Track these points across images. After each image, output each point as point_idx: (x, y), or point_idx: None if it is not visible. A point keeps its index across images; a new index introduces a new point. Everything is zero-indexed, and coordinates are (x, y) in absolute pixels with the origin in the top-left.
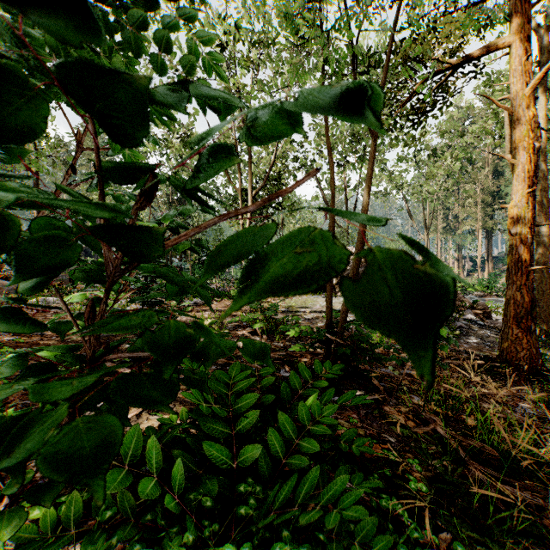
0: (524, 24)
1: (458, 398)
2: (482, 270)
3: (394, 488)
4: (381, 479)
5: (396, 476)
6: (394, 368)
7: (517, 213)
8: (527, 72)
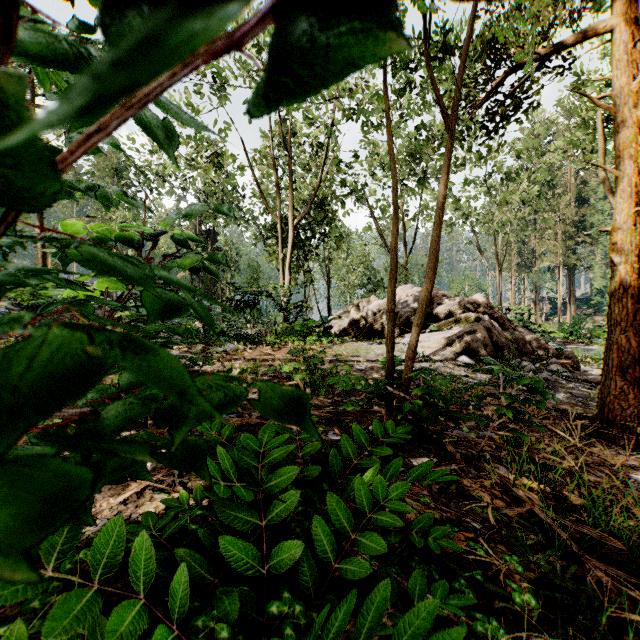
0: (630, 3)
1: (557, 468)
2: (563, 314)
3: (486, 597)
4: (468, 583)
5: (488, 579)
6: (470, 429)
7: (621, 237)
8: (633, 62)
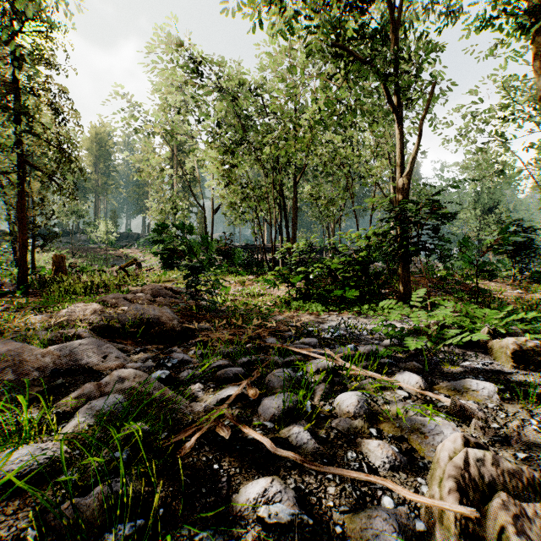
0: None
1: None
2: None
3: None
4: None
5: None
6: None
7: None
8: None
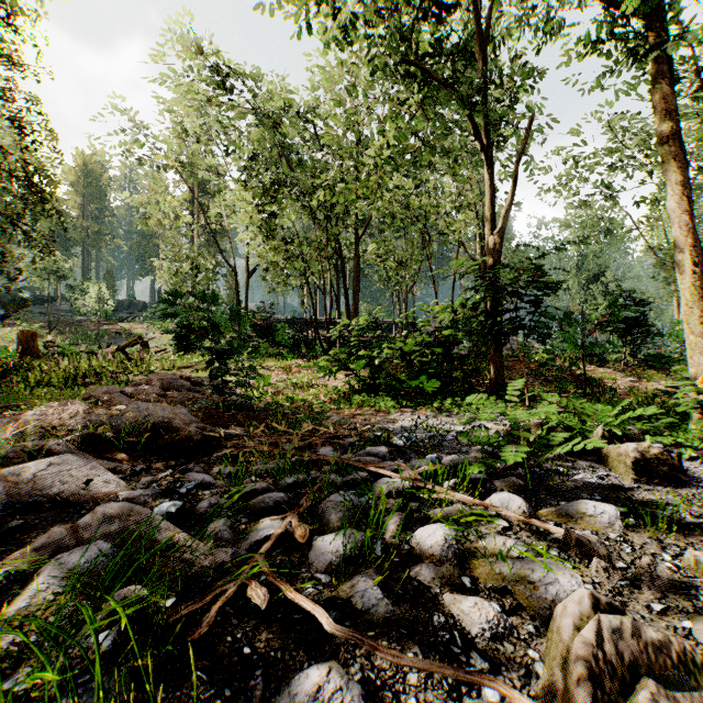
0: None
1: None
2: None
3: None
4: None
5: None
6: None
7: None
8: None
